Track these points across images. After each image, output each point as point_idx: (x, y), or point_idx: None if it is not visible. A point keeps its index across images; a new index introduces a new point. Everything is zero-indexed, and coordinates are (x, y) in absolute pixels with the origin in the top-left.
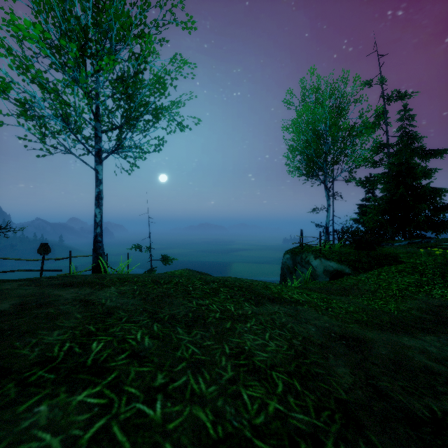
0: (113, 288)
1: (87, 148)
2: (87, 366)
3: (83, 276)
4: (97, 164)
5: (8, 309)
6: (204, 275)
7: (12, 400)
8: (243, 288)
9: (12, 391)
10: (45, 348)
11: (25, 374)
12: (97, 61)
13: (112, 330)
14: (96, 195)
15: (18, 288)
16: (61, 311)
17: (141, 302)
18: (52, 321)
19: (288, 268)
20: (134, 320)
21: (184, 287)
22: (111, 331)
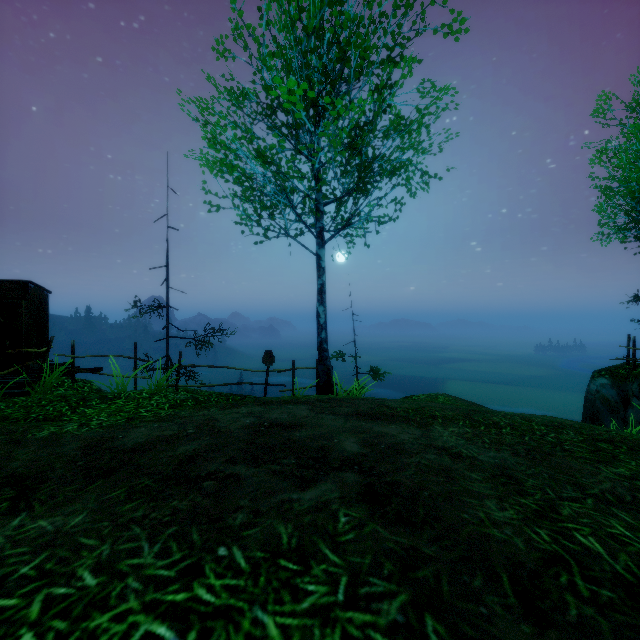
0: (439, 427)
1: (308, 228)
2: (635, 583)
3: (357, 402)
4: (319, 248)
5: (363, 451)
6: (479, 406)
7: (617, 632)
8: (630, 444)
9: (589, 612)
10: (515, 531)
11: (559, 579)
12: (319, 113)
13: (563, 511)
14: (319, 289)
15: (318, 415)
16: (440, 465)
17: (521, 459)
18: (454, 481)
19: (605, 402)
20: (566, 495)
21: (536, 435)
22: (566, 514)
